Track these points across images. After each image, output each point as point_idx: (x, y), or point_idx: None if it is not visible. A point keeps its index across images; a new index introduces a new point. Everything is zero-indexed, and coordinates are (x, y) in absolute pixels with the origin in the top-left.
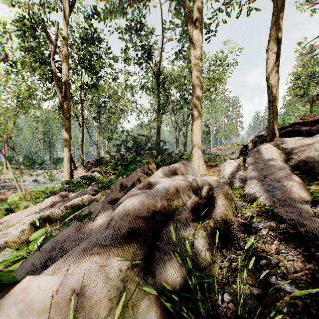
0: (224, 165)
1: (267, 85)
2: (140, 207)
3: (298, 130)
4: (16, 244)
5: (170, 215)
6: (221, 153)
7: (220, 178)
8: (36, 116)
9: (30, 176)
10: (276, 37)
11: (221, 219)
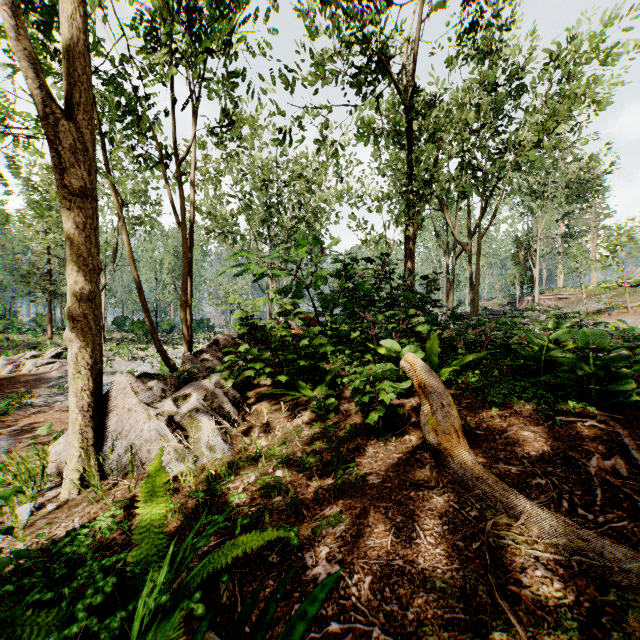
0: None
1: None
2: None
3: None
4: None
5: None
6: (566, 307)
7: None
8: (3, 200)
9: (131, 360)
10: None
11: None
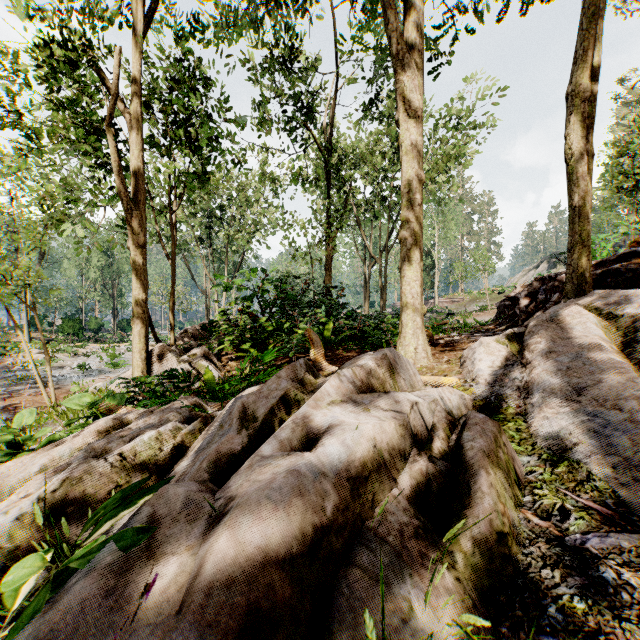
0: (472, 350)
1: (567, 173)
2: (280, 525)
3: (636, 270)
4: (3, 552)
5: (360, 524)
6: (457, 309)
7: (464, 380)
8: (77, 242)
9: (73, 356)
10: (588, 65)
11: (490, 529)
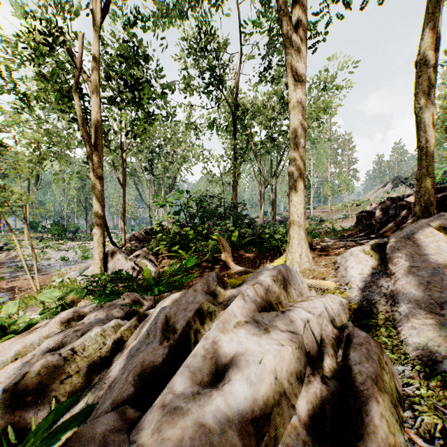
0: (344, 258)
1: (416, 122)
2: None
3: None
4: None
5: None
6: (327, 216)
7: (339, 283)
8: (54, 175)
9: (57, 250)
10: (433, 39)
11: None
